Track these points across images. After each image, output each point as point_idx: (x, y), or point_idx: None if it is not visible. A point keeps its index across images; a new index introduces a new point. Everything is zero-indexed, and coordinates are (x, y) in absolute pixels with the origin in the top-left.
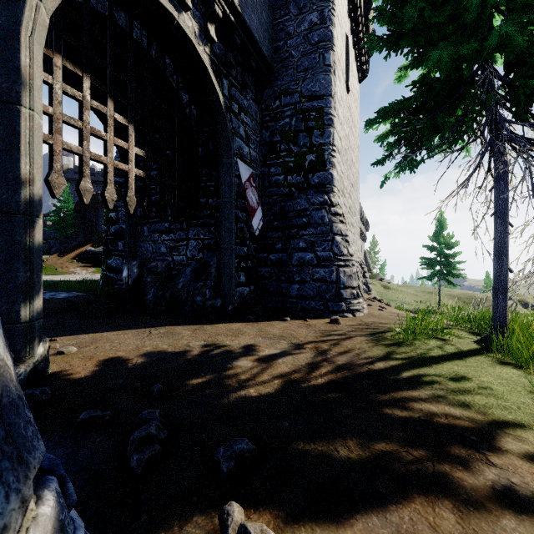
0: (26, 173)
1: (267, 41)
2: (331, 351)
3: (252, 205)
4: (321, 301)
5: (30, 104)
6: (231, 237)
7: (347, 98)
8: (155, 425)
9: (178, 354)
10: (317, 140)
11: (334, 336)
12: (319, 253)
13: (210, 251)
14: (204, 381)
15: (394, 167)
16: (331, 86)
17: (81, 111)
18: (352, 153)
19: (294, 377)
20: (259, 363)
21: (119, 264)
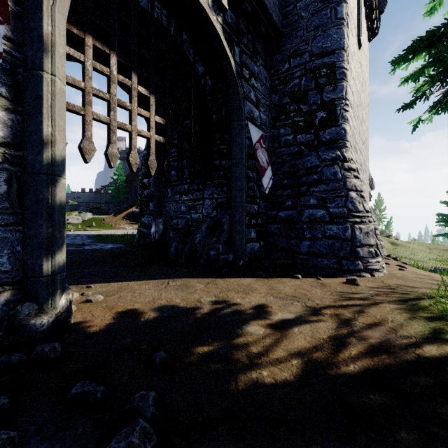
0: (48, 135)
1: (276, 7)
2: (357, 321)
3: (262, 165)
4: (334, 259)
5: (52, 70)
6: (242, 195)
7: (358, 54)
8: (140, 429)
9: (189, 310)
10: (328, 96)
11: (355, 301)
12: (331, 209)
13: (223, 209)
14: (210, 351)
15: (430, 107)
16: (344, 39)
17: (109, 85)
18: (363, 110)
19: (316, 357)
20: (272, 331)
21: (150, 221)
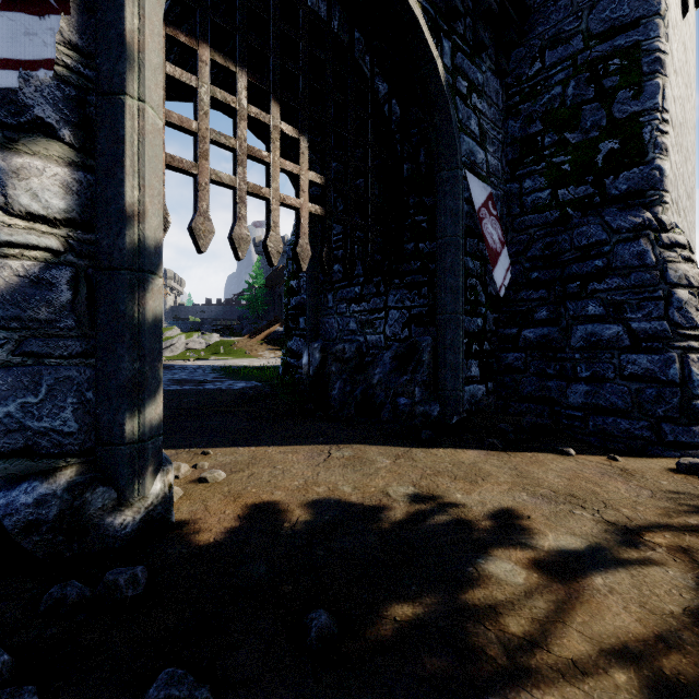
0: (133, 202)
1: None
2: None
3: (492, 246)
4: (644, 420)
5: (139, 92)
6: (456, 301)
7: (681, 28)
8: None
9: (368, 512)
10: (624, 109)
11: None
12: (634, 324)
13: (421, 326)
14: (417, 616)
15: None
16: None
17: (235, 124)
18: (687, 136)
19: (672, 671)
20: (544, 578)
21: (300, 346)
